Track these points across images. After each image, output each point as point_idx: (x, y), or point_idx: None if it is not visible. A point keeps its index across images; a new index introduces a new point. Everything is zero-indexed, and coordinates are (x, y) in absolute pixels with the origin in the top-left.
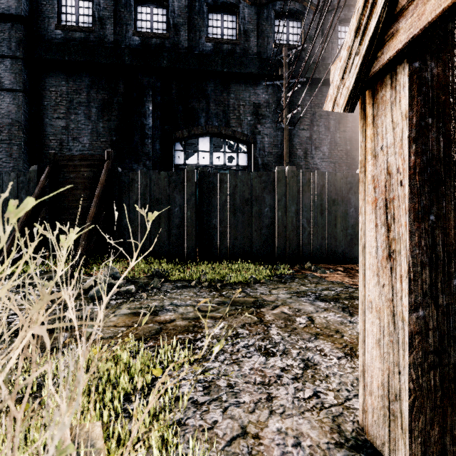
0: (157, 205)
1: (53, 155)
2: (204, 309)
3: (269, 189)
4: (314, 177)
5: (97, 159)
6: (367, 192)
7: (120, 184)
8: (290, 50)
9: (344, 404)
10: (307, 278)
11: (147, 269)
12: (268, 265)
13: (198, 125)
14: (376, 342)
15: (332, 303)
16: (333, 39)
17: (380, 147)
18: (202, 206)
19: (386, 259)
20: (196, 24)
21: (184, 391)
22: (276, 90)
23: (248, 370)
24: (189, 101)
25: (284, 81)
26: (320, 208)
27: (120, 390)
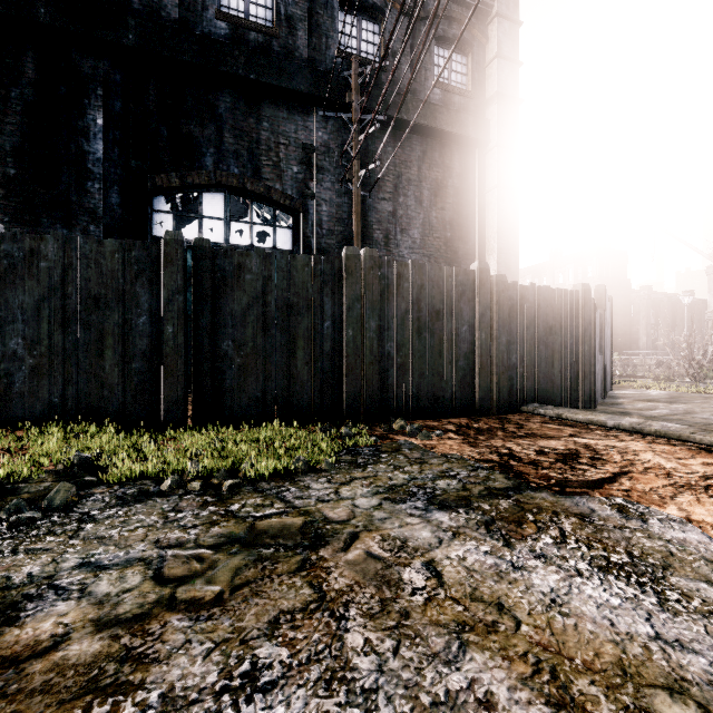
0: (95, 310)
1: None
2: (173, 572)
3: (332, 288)
4: (408, 270)
5: None
6: None
7: None
8: (363, 66)
9: None
10: (402, 452)
11: (60, 453)
12: (331, 427)
13: (200, 167)
14: None
15: (462, 511)
16: (428, 64)
17: None
18: (200, 316)
19: None
20: None
21: None
22: (340, 128)
23: None
24: (183, 121)
25: (354, 115)
26: (417, 324)
27: None
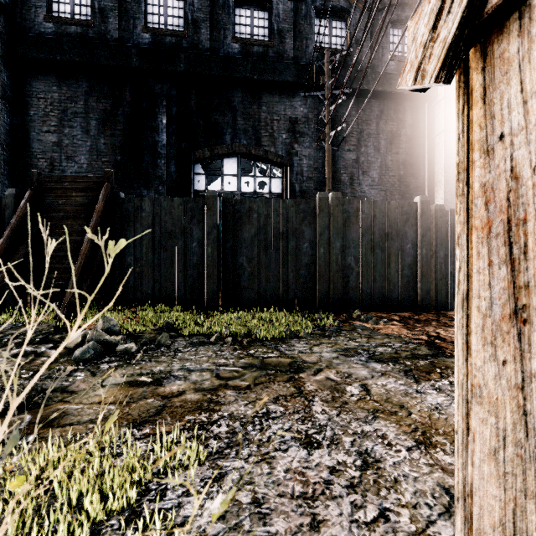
0: (169, 239)
1: (36, 176)
2: (224, 375)
3: (309, 221)
4: (363, 205)
5: (93, 181)
6: (472, 211)
7: (122, 212)
8: (333, 55)
9: (426, 532)
10: (356, 331)
11: (156, 320)
12: (308, 314)
13: (222, 143)
14: (490, 453)
15: (390, 364)
16: (384, 44)
17: (498, 136)
18: (226, 241)
19: (509, 319)
20: (220, 21)
21: (187, 514)
22: (316, 103)
23: (283, 472)
24: (212, 114)
25: (326, 92)
26: (370, 244)
27: (83, 520)
